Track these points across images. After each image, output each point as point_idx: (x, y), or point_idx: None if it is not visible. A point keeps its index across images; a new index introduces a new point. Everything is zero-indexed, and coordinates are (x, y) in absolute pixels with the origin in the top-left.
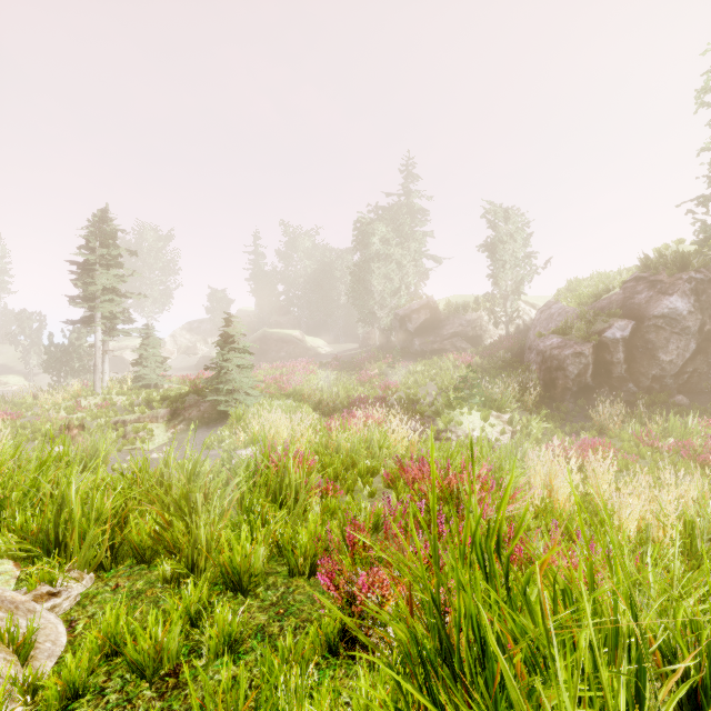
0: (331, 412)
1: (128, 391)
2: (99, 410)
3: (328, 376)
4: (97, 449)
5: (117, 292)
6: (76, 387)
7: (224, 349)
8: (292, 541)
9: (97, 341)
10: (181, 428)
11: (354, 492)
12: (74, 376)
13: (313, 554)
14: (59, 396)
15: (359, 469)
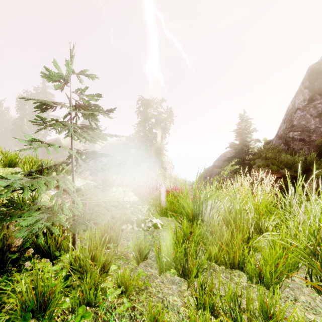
0: None
1: None
2: None
3: None
4: None
5: None
6: None
7: None
8: None
9: None
10: None
11: None
12: None
13: None
14: None
15: None
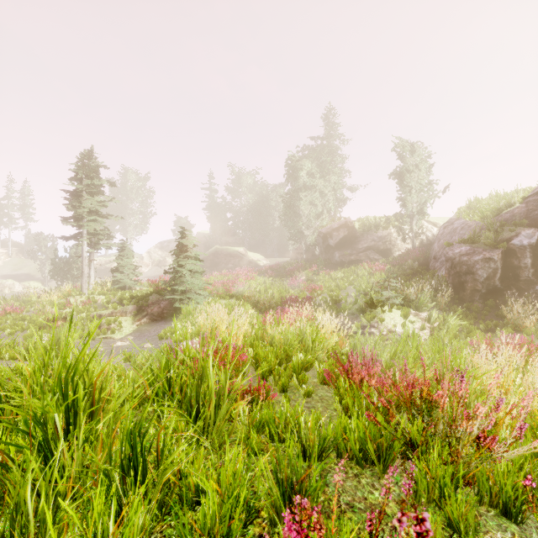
0: (267, 310)
1: (107, 292)
2: (83, 306)
3: (265, 281)
4: (59, 338)
5: (100, 215)
6: (67, 288)
7: (179, 256)
8: (201, 485)
9: (83, 252)
10: (144, 321)
11: (289, 389)
12: (73, 281)
13: (230, 515)
14: (56, 295)
15: (293, 364)
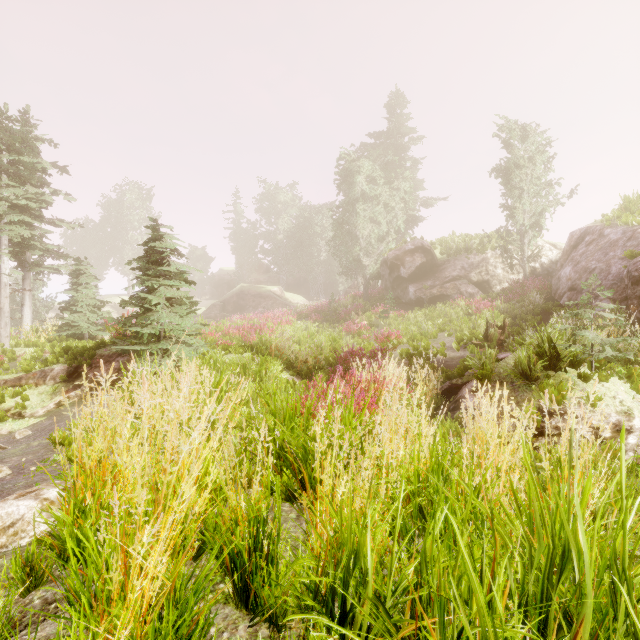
0: (311, 372)
1: (44, 342)
2: None
3: (307, 327)
4: None
5: (40, 218)
6: None
7: (145, 272)
8: None
9: (2, 275)
10: (77, 395)
11: None
12: None
13: None
14: None
15: None
